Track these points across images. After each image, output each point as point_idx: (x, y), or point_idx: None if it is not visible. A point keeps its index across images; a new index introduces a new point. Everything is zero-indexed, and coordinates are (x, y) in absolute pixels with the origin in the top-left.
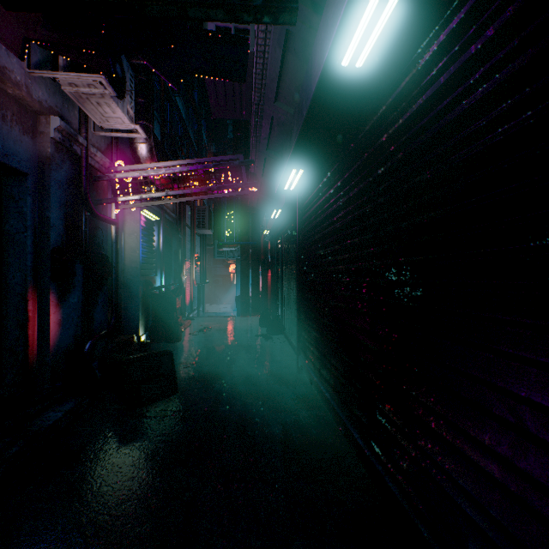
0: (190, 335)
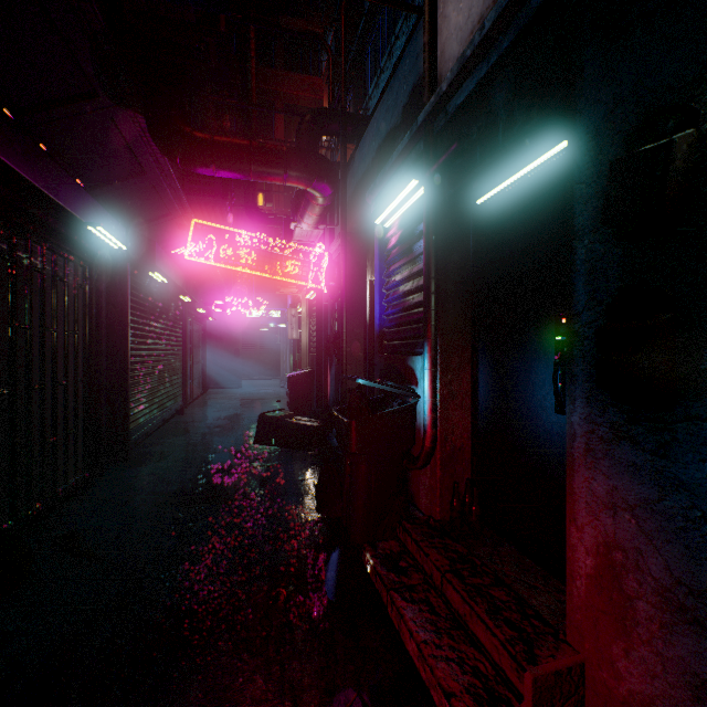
0: (318, 542)
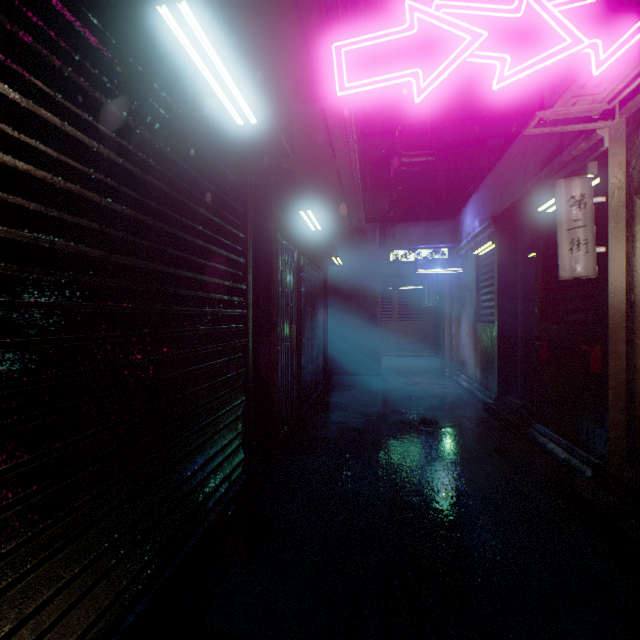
0: None
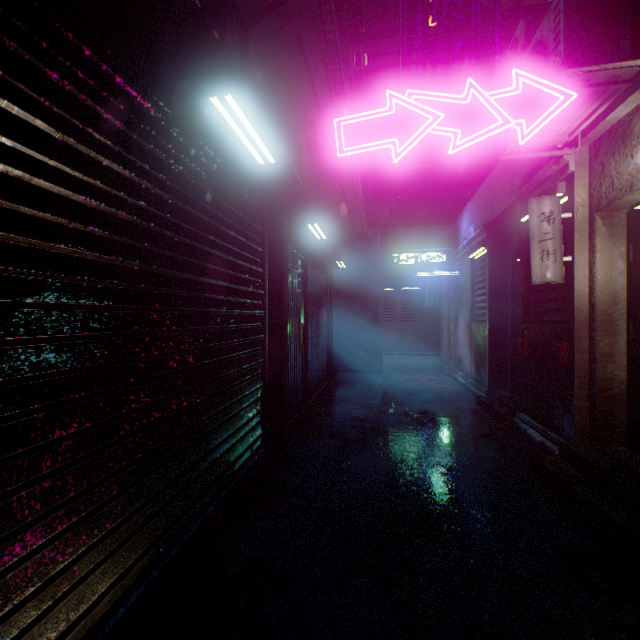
0: None
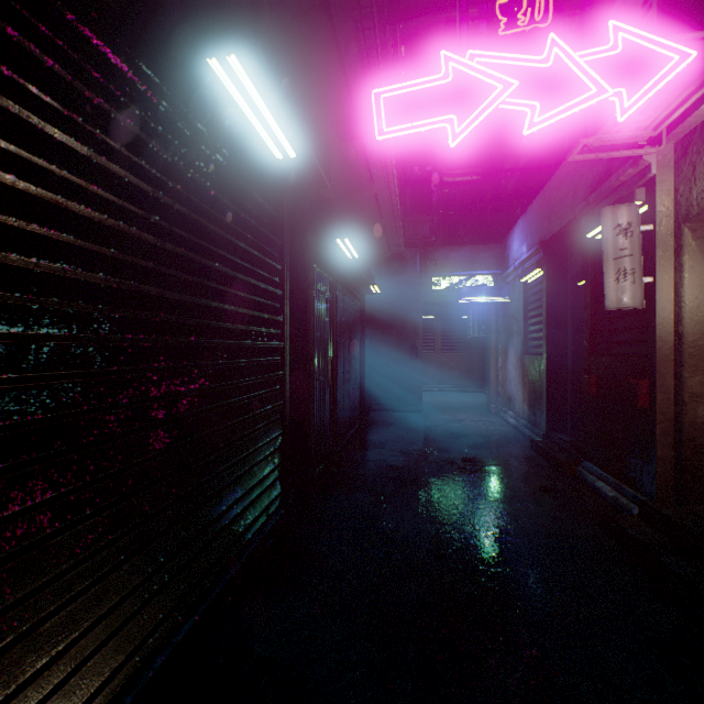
0: None
